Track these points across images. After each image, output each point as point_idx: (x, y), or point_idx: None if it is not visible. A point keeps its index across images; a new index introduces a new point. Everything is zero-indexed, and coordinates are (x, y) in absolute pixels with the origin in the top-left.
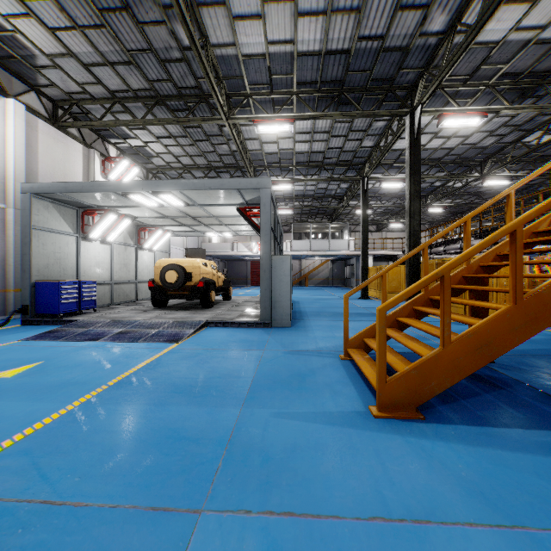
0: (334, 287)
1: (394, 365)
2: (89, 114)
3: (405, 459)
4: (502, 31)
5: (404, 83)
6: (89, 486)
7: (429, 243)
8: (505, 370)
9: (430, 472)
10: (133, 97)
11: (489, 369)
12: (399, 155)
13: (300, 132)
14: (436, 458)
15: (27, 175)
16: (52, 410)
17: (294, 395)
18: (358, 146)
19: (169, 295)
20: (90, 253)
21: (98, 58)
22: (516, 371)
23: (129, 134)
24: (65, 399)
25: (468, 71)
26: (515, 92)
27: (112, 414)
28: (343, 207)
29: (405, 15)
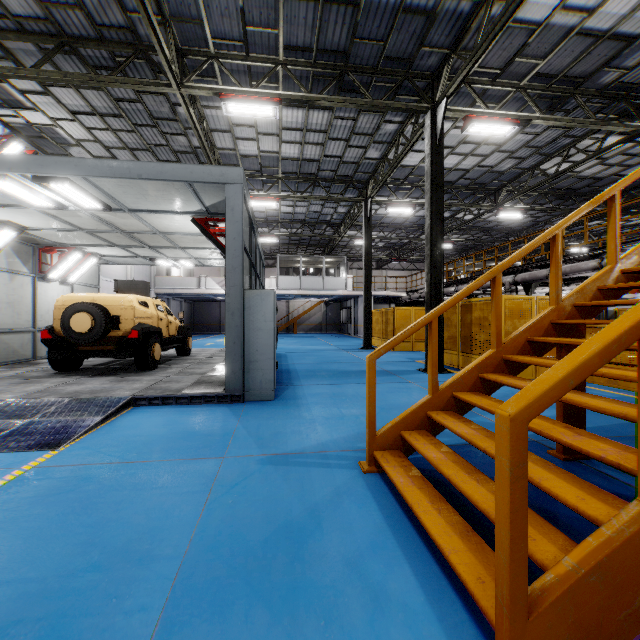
0: (328, 335)
1: None
2: None
3: None
4: (547, 8)
5: (424, 70)
6: None
7: (503, 267)
8: (626, 476)
9: None
10: (16, 31)
11: (602, 476)
12: (408, 174)
13: (289, 127)
14: None
15: None
16: None
17: (278, 630)
18: (362, 157)
19: (79, 352)
20: None
21: None
22: None
23: (23, 101)
24: None
25: (500, 63)
26: (544, 102)
27: None
28: (341, 236)
29: None
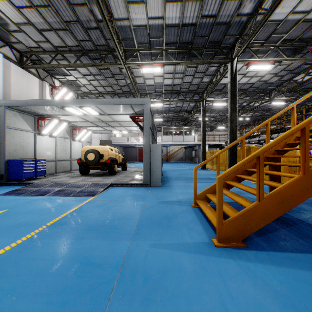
0: (186, 163)
1: (227, 212)
2: (43, 61)
3: (238, 277)
4: (284, 14)
5: (227, 44)
6: (22, 304)
7: (245, 136)
8: (291, 213)
9: (256, 287)
10: (68, 50)
11: None
12: (223, 87)
13: (167, 72)
14: (258, 276)
15: (4, 96)
16: (7, 243)
17: (164, 231)
18: (200, 81)
19: (89, 167)
20: (43, 143)
21: (47, 26)
22: (298, 214)
23: (67, 73)
24: (17, 236)
25: (264, 37)
26: (290, 50)
27: (46, 246)
28: (191, 116)
29: (228, 3)
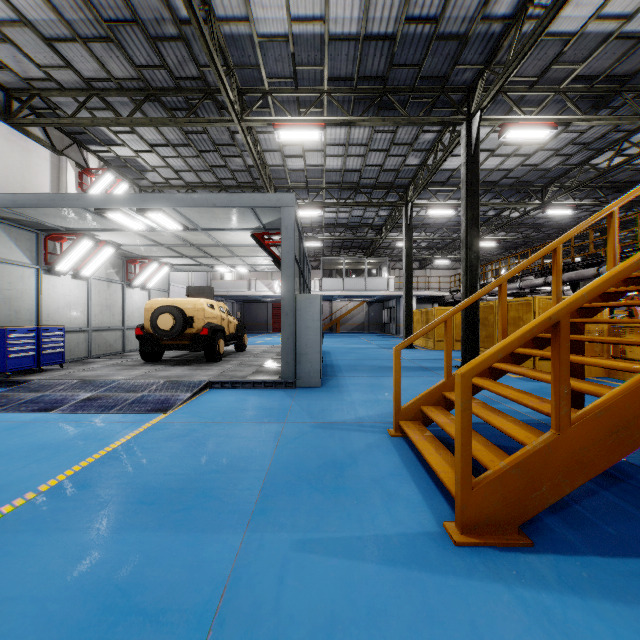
0: (371, 334)
1: (476, 453)
2: (59, 111)
3: None
4: (580, 20)
5: (459, 84)
6: None
7: (508, 276)
8: None
9: None
10: (115, 89)
11: None
12: (448, 176)
13: (332, 143)
14: (577, 639)
15: None
16: None
17: (329, 503)
18: (401, 164)
19: (163, 346)
20: (58, 291)
21: (64, 30)
22: None
23: (114, 140)
24: None
25: (536, 71)
26: (588, 101)
27: (23, 555)
28: (382, 238)
29: None
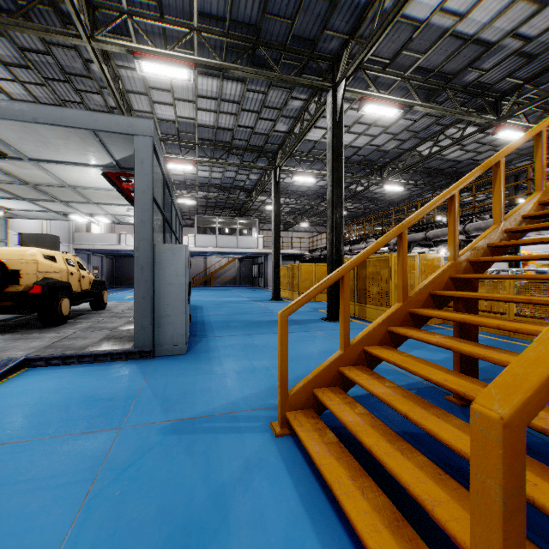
0: (242, 287)
1: (444, 517)
2: None
3: None
4: (429, 8)
5: (326, 53)
6: None
7: (408, 224)
8: None
9: None
10: None
11: None
12: (311, 147)
13: (204, 95)
14: None
15: None
16: None
17: None
18: (271, 129)
19: None
20: None
21: None
22: None
23: None
24: None
25: (390, 53)
26: (422, 93)
27: None
28: (253, 201)
29: None
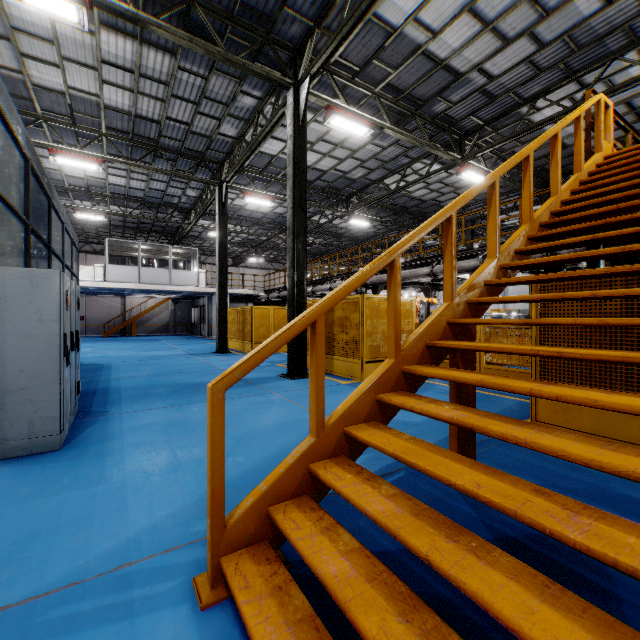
0: (177, 337)
1: None
2: None
3: None
4: (403, 13)
5: (286, 40)
6: None
7: (402, 248)
8: None
9: None
10: None
11: None
12: (267, 163)
13: (112, 62)
14: None
15: None
16: None
17: None
18: (215, 130)
19: None
20: None
21: None
22: None
23: None
24: None
25: (360, 60)
26: (392, 116)
27: None
28: (191, 224)
29: None
